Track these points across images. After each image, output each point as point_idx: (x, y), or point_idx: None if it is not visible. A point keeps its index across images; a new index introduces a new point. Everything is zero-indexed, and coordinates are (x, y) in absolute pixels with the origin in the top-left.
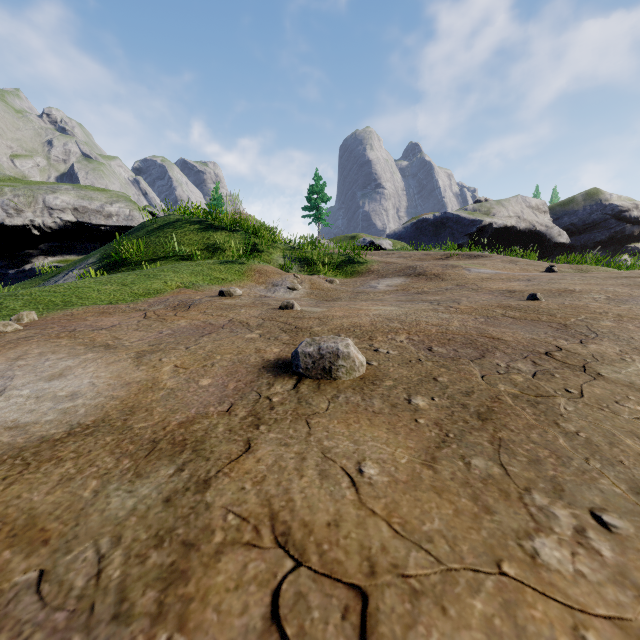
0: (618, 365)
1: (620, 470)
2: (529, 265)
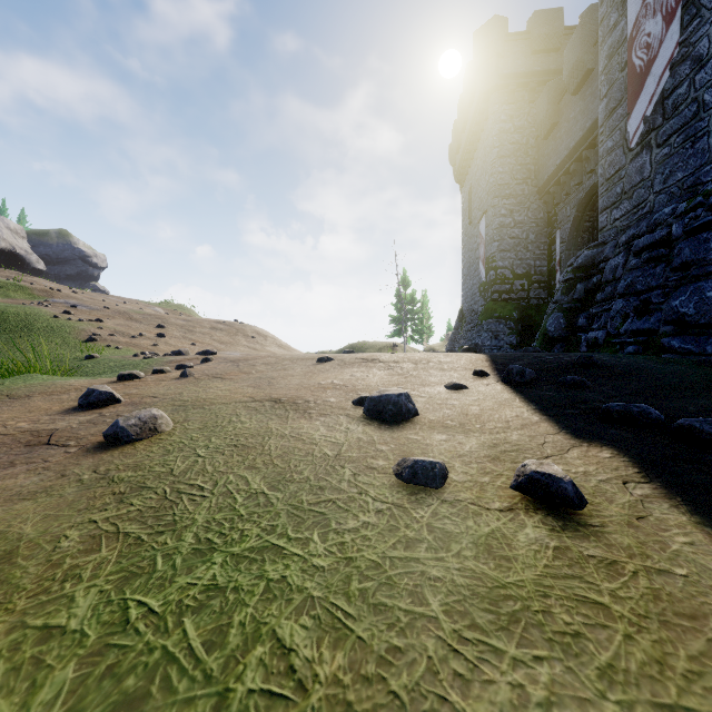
0: (99, 297)
1: (99, 299)
2: (61, 286)
